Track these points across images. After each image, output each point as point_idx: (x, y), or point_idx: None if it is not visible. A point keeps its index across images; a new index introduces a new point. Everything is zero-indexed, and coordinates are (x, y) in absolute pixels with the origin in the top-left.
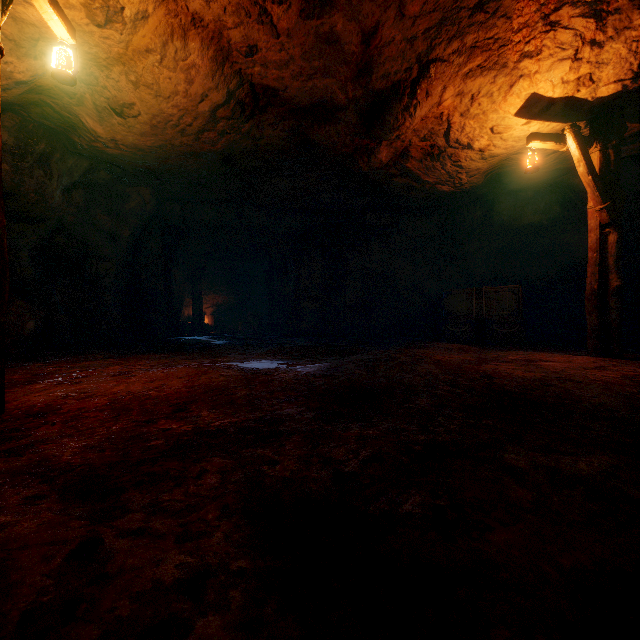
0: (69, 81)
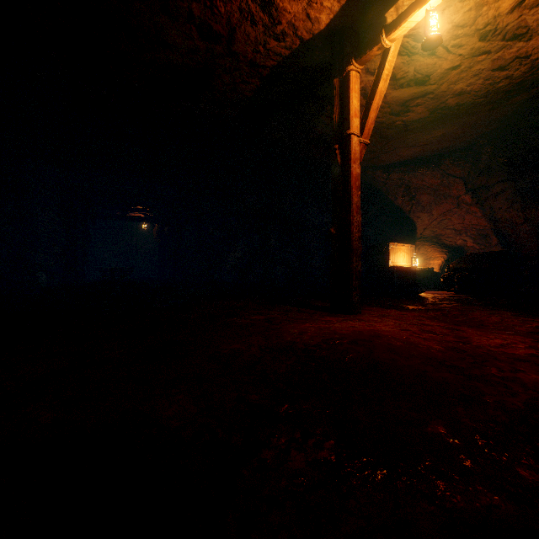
0: (435, 38)
